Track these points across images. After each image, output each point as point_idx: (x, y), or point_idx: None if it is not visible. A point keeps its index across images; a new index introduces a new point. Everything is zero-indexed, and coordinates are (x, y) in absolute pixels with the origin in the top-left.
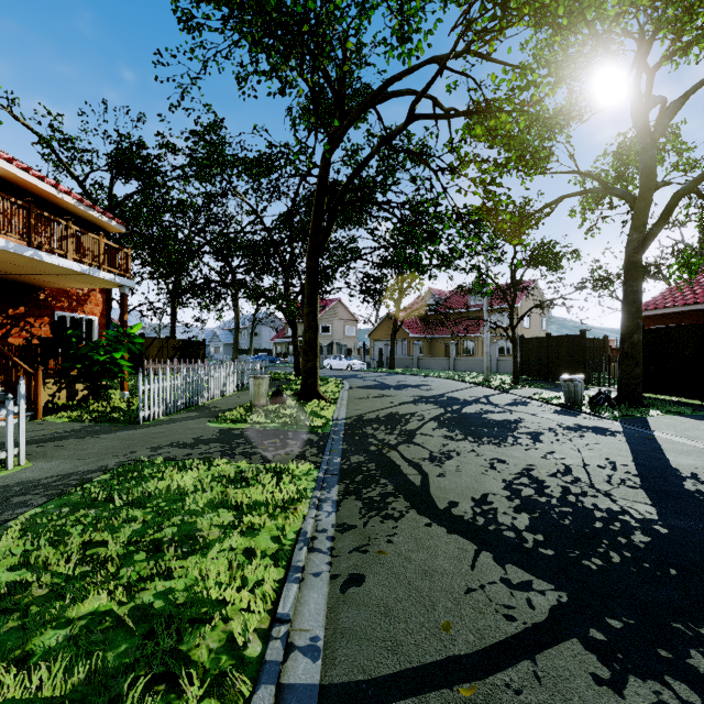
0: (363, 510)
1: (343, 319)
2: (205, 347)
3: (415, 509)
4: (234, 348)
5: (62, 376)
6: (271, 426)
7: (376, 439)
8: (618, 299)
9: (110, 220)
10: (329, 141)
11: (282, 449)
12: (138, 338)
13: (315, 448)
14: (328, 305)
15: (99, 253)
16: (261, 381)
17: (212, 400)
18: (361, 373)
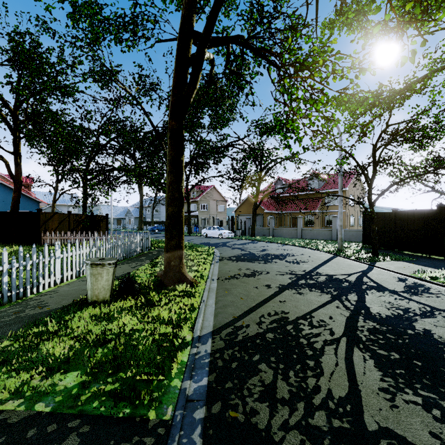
0: None
1: (216, 200)
2: (107, 220)
3: None
4: (140, 220)
5: None
6: (57, 388)
7: None
8: (423, 184)
9: None
10: None
11: None
12: None
13: None
14: (206, 190)
15: None
16: (99, 269)
17: (56, 286)
18: (229, 240)
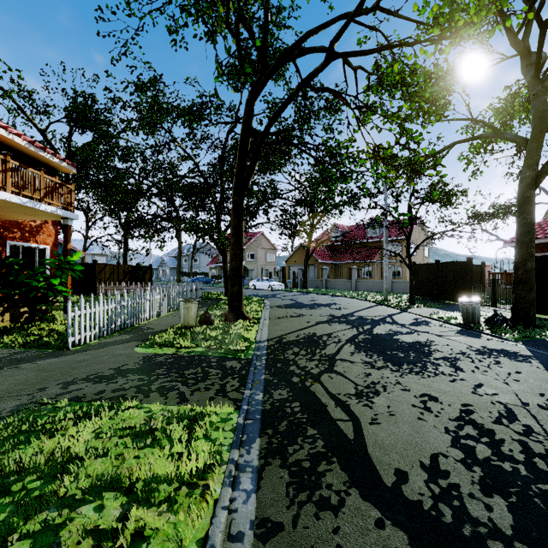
0: (291, 490)
1: (265, 248)
2: (151, 271)
3: (356, 488)
4: (178, 271)
5: (2, 301)
6: (196, 351)
7: (298, 367)
8: (488, 232)
9: (61, 161)
10: (252, 89)
11: (202, 382)
12: (77, 265)
13: (236, 379)
14: (253, 237)
15: (40, 187)
16: (190, 304)
17: (148, 321)
18: (280, 292)
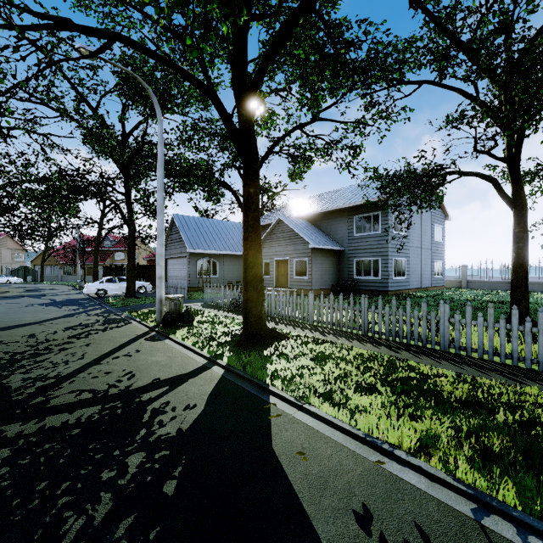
0: None
1: (12, 249)
2: None
3: None
4: None
5: None
6: None
7: None
8: None
9: None
10: None
11: None
12: None
13: None
14: None
15: None
16: None
17: None
18: (16, 284)
